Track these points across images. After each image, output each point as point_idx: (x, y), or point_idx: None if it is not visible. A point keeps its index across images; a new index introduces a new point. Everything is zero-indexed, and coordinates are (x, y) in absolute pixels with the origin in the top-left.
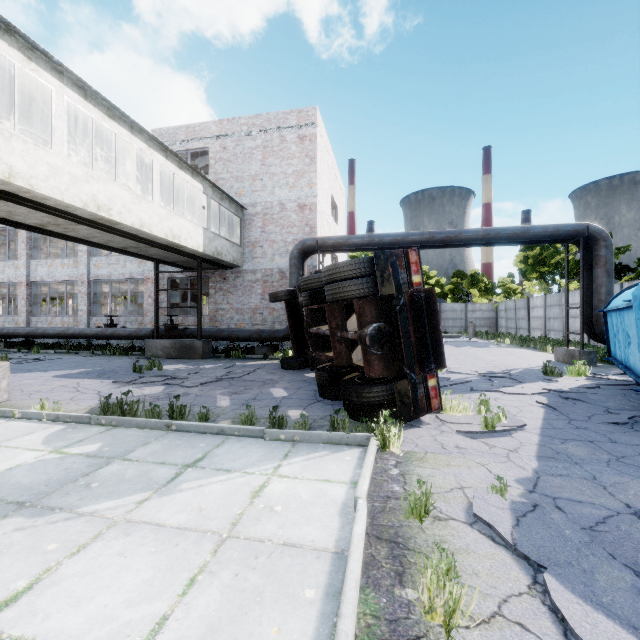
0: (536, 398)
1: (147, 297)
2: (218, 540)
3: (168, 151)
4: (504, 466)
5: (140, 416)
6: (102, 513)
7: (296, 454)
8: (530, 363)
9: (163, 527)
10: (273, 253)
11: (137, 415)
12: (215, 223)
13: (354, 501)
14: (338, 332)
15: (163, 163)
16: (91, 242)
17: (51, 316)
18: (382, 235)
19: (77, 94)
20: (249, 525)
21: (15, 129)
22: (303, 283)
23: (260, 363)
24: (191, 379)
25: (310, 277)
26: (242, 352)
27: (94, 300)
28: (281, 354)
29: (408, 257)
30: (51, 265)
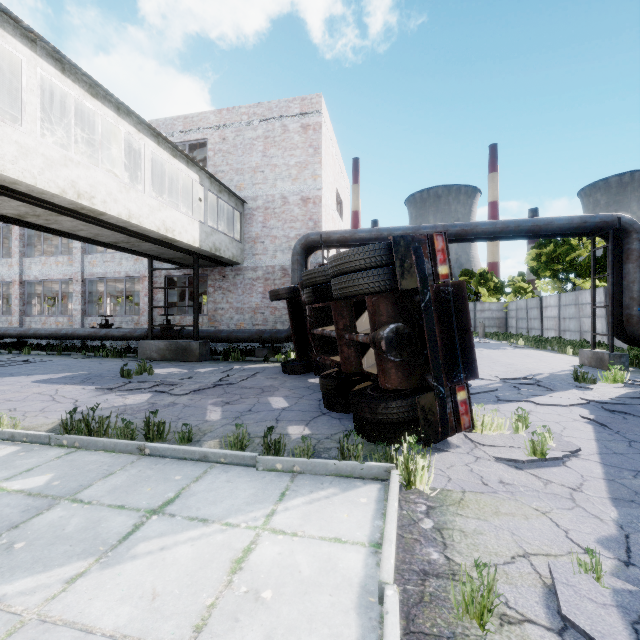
0: (576, 411)
1: (143, 296)
2: None
3: (160, 137)
4: (573, 515)
5: (111, 434)
6: (9, 602)
7: (295, 493)
8: (553, 367)
9: (90, 635)
10: (275, 249)
11: (108, 433)
12: (214, 218)
13: (378, 588)
14: (346, 334)
15: (154, 150)
16: (78, 236)
17: (45, 316)
18: (391, 228)
19: (53, 67)
20: (221, 632)
21: None
22: (306, 277)
23: (260, 366)
24: (182, 385)
25: (314, 270)
26: (242, 354)
27: (89, 299)
28: (283, 356)
29: (433, 243)
30: (45, 263)
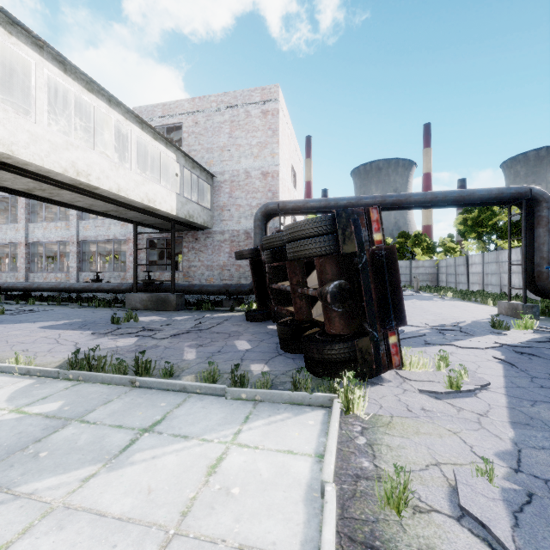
0: (491, 352)
1: (128, 255)
2: (163, 539)
3: (144, 123)
4: (478, 435)
5: (108, 370)
6: (41, 494)
7: (257, 416)
8: (475, 316)
9: (103, 517)
10: (239, 216)
11: (105, 369)
12: (188, 190)
13: (321, 486)
14: (299, 288)
15: (139, 134)
16: (75, 206)
17: (46, 272)
18: (338, 199)
19: (57, 68)
20: (201, 516)
21: None
22: (265, 242)
23: (227, 315)
24: (163, 331)
25: (272, 236)
26: (211, 304)
27: (83, 258)
28: (246, 306)
29: (369, 215)
30: (46, 228)
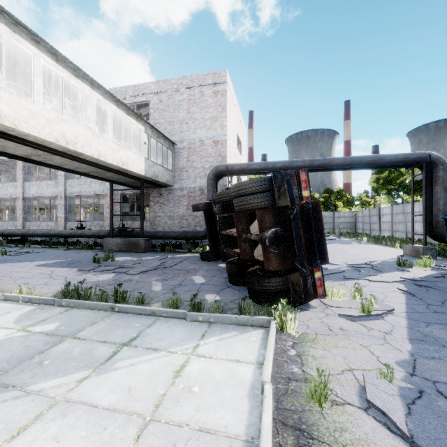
0: (396, 285)
1: (106, 208)
2: (142, 424)
3: (119, 102)
4: (383, 348)
5: (92, 299)
6: (47, 392)
7: (211, 334)
8: (385, 256)
9: (96, 408)
10: (195, 176)
11: (90, 298)
12: (154, 155)
13: (261, 385)
14: (243, 234)
15: (115, 110)
16: (64, 168)
17: (39, 221)
18: (274, 162)
19: (50, 58)
20: (170, 407)
21: (3, 83)
22: (217, 197)
23: (185, 256)
24: (134, 268)
25: (222, 192)
26: (173, 247)
27: (69, 210)
28: (201, 249)
29: (299, 176)
30: (39, 185)
